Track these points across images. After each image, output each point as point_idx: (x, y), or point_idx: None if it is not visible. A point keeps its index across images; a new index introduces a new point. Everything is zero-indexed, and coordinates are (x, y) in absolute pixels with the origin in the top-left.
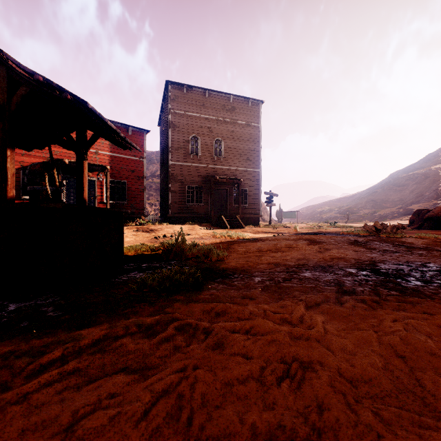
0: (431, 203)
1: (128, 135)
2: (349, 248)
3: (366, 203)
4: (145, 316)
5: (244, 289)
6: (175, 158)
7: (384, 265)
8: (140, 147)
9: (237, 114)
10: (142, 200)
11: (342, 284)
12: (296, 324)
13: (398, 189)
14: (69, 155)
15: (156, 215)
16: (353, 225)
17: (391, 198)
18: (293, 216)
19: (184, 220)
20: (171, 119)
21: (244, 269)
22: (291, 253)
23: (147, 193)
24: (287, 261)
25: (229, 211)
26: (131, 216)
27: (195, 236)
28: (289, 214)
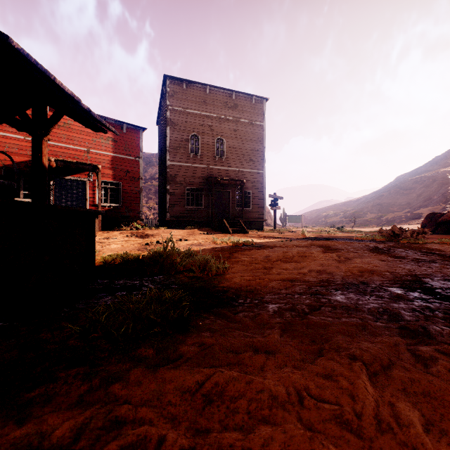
0: (440, 207)
1: (123, 133)
2: (372, 256)
3: (372, 207)
4: (66, 409)
5: (255, 328)
6: (173, 158)
7: (434, 282)
8: (135, 146)
9: (240, 112)
10: (138, 202)
11: (400, 317)
12: (373, 440)
13: (405, 193)
14: (57, 153)
15: (155, 219)
16: (361, 230)
17: (397, 202)
18: (297, 220)
19: (183, 225)
20: (169, 116)
21: (252, 289)
22: (308, 263)
23: (145, 197)
24: (306, 275)
25: (231, 214)
26: (126, 219)
27: (193, 242)
28: (293, 218)
